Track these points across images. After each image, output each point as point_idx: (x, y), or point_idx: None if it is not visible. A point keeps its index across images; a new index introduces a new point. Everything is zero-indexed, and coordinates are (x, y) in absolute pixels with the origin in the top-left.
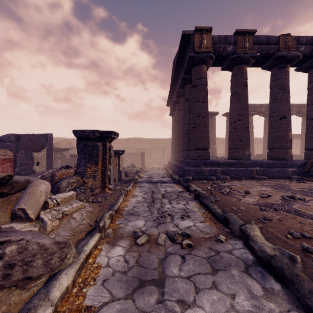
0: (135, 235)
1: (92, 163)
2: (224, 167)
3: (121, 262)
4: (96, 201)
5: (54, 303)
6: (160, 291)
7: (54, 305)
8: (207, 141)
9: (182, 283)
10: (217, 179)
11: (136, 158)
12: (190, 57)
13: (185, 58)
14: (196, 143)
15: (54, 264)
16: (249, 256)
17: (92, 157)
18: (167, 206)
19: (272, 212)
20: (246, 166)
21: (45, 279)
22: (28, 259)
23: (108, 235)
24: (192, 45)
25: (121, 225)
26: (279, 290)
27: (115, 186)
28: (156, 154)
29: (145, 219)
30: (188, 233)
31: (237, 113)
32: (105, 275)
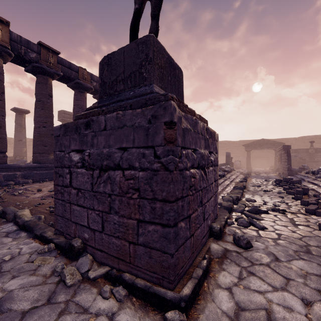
0: None
1: None
2: (26, 171)
3: None
4: None
5: None
6: None
7: None
8: (3, 144)
9: None
10: (16, 184)
11: None
12: None
13: None
14: None
15: None
16: (15, 228)
17: None
18: None
19: (49, 199)
20: (50, 169)
21: None
22: None
23: None
24: None
25: None
26: (25, 235)
27: None
28: None
29: None
30: None
31: (42, 119)
32: None
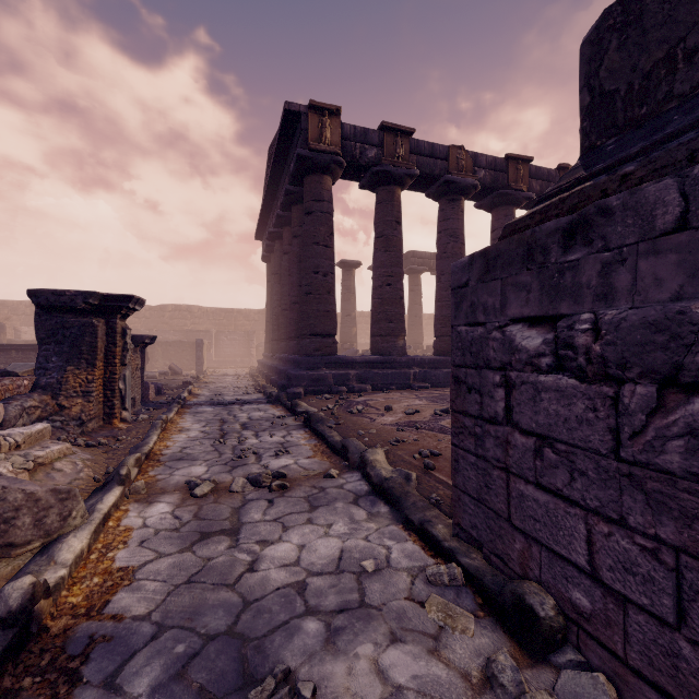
0: (191, 486)
1: (80, 365)
2: (363, 369)
3: (168, 520)
4: (95, 444)
5: (67, 565)
6: (233, 539)
7: (69, 567)
8: (333, 321)
9: (265, 526)
10: (349, 391)
11: (182, 354)
12: (299, 156)
13: (291, 153)
14: (313, 324)
15: (50, 526)
16: (365, 487)
17: (79, 350)
18: (251, 441)
19: (412, 431)
20: (398, 367)
21: (39, 546)
22: (8, 515)
23: (138, 491)
24: (304, 134)
25: (160, 476)
26: (386, 512)
27: (134, 415)
28: (232, 345)
29: (209, 464)
30: (283, 471)
31: (385, 271)
32: (143, 536)
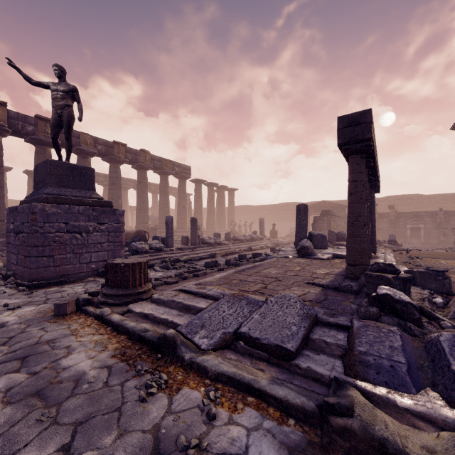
0: None
1: None
2: None
3: None
4: None
5: None
6: None
7: None
8: (2, 213)
9: None
10: None
11: None
12: None
13: None
14: None
15: None
16: None
17: None
18: None
19: None
20: None
21: None
22: None
23: None
24: None
25: None
26: None
27: None
28: None
29: None
30: None
31: None
32: None
